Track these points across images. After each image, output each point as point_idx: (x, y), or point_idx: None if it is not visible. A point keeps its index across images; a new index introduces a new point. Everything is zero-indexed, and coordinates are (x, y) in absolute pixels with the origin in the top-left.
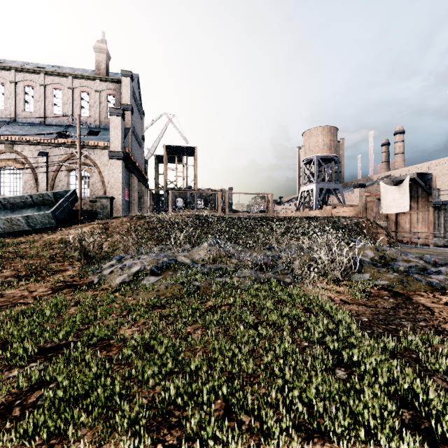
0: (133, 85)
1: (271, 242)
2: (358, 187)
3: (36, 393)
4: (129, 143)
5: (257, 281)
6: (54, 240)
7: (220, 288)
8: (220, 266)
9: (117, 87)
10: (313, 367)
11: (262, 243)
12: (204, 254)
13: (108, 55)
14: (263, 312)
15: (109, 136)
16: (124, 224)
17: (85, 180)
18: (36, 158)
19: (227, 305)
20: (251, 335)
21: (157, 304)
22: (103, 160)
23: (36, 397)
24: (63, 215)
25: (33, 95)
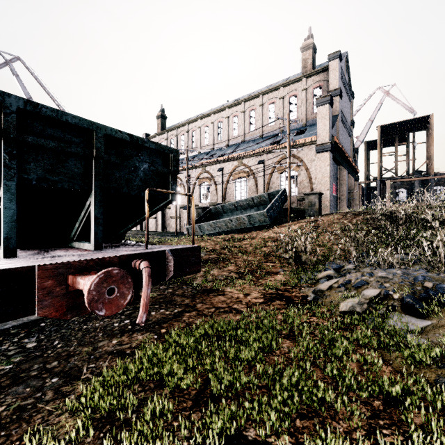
0: (341, 66)
1: None
2: None
3: None
4: (336, 132)
5: None
6: (267, 237)
7: None
8: None
9: (323, 76)
10: None
11: None
12: None
13: (314, 48)
14: None
15: (315, 130)
16: (335, 222)
17: (293, 179)
18: (256, 167)
19: None
20: None
21: None
22: (309, 156)
23: None
24: (275, 213)
25: (255, 116)
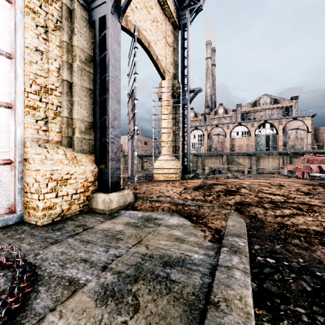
0: None
1: None
2: None
3: None
4: None
5: None
6: None
7: None
8: None
9: None
10: None
11: None
12: None
13: None
14: None
15: None
16: None
17: None
18: None
19: None
20: None
21: None
22: None
23: None
24: None
25: None
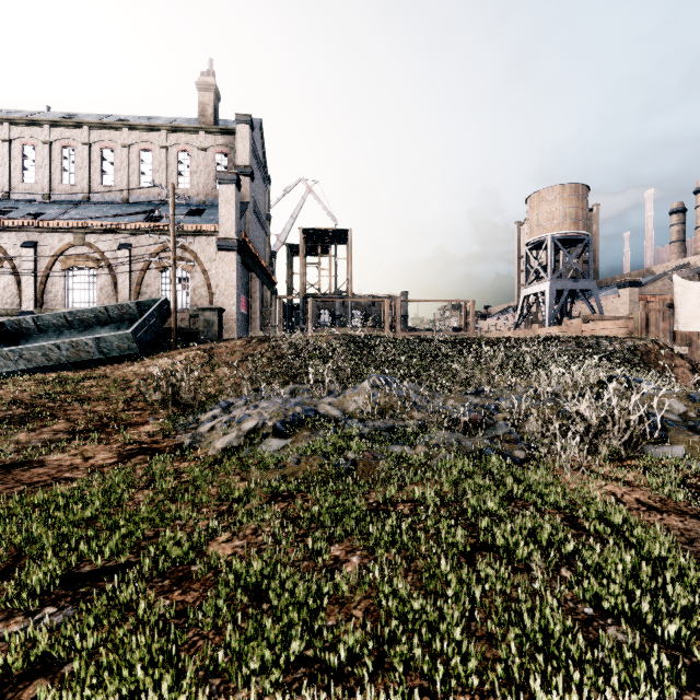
0: (253, 137)
1: (479, 381)
2: (627, 286)
3: (34, 684)
4: (247, 226)
5: (462, 454)
6: (133, 374)
7: (394, 466)
8: (392, 423)
9: (230, 140)
10: (622, 684)
11: (463, 383)
12: (363, 401)
13: (217, 94)
14: (482, 524)
15: (218, 215)
16: (237, 350)
17: (184, 283)
18: (116, 253)
19: (407, 502)
20: (465, 581)
21: (280, 492)
22: (209, 253)
23: (32, 698)
24: (149, 336)
25: (113, 161)
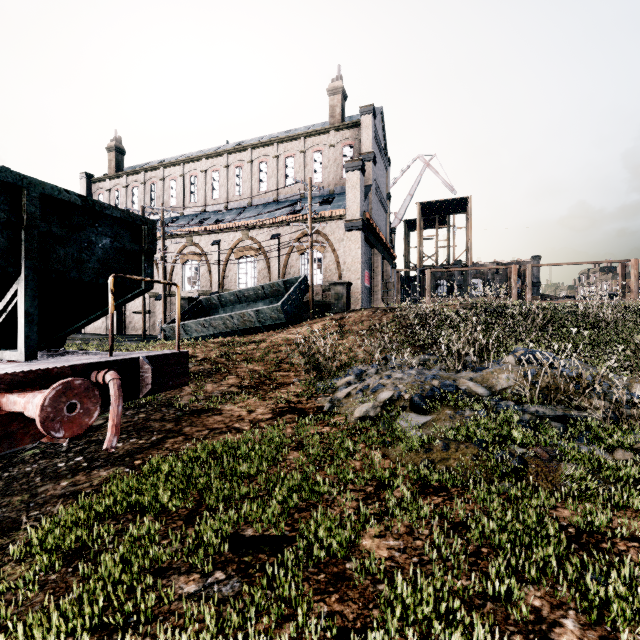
0: (375, 124)
1: None
2: None
3: None
4: (370, 207)
5: None
6: (282, 340)
7: (586, 475)
8: (563, 411)
9: (354, 132)
10: None
11: None
12: (514, 379)
13: (344, 94)
14: None
15: (345, 201)
16: (364, 320)
17: (318, 263)
18: (269, 243)
19: (630, 539)
20: None
21: (431, 482)
22: (337, 234)
23: None
24: (293, 308)
25: (267, 171)
